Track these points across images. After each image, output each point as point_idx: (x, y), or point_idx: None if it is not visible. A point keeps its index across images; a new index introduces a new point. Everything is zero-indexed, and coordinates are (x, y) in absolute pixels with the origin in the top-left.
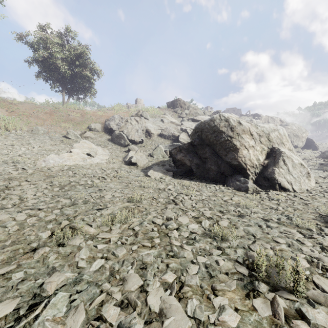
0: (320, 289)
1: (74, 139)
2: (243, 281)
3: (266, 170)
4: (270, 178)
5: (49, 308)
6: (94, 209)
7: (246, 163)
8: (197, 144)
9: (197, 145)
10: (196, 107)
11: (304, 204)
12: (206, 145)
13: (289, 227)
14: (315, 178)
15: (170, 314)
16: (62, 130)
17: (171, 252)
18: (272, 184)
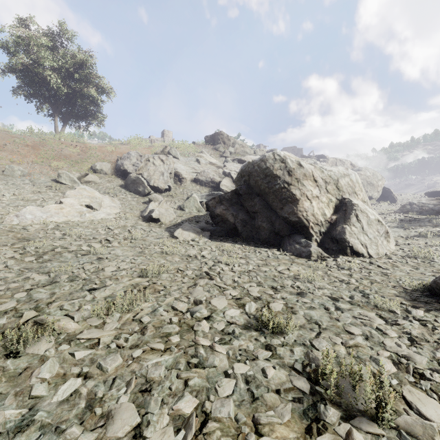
0: (414, 411)
1: (68, 184)
2: (302, 404)
3: (334, 228)
4: (339, 239)
5: None
6: (83, 289)
7: (308, 219)
8: (243, 193)
9: (243, 195)
10: (243, 144)
11: (383, 274)
12: (256, 194)
13: (365, 309)
14: (395, 238)
15: None
16: (52, 171)
17: (195, 359)
18: (342, 248)
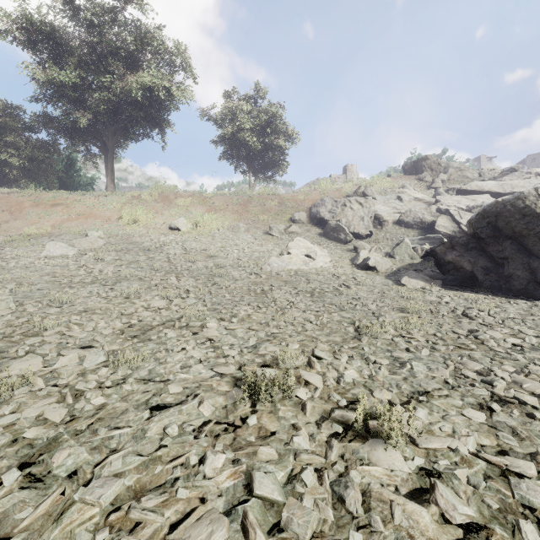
0: None
1: (278, 236)
2: None
3: None
4: None
5: (413, 366)
6: (369, 316)
7: None
8: (486, 236)
9: (485, 238)
10: (461, 166)
11: None
12: (505, 237)
13: None
14: None
15: (525, 383)
16: (261, 225)
17: (497, 356)
18: None
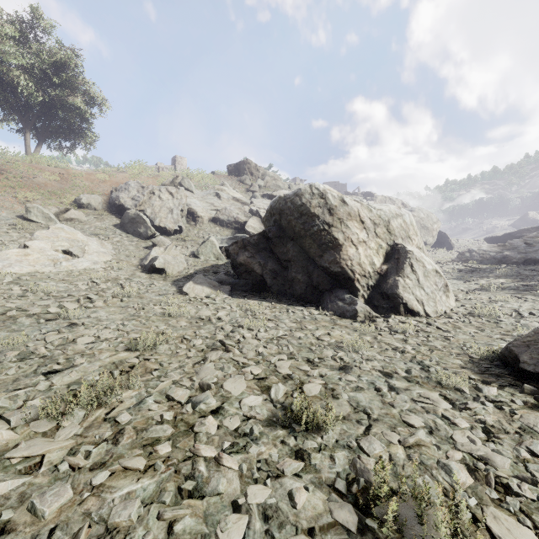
0: None
1: (41, 222)
2: None
3: (384, 281)
4: (391, 294)
5: None
6: (38, 373)
7: (353, 270)
8: (273, 236)
9: (273, 238)
10: (276, 176)
11: (443, 338)
12: (289, 238)
13: (426, 388)
14: (454, 292)
15: None
16: (18, 204)
17: (190, 481)
18: (395, 305)
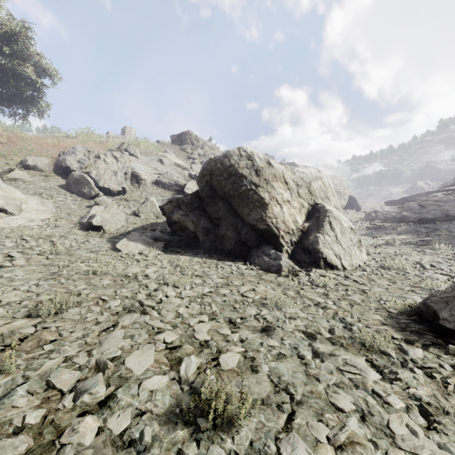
0: None
1: None
2: None
3: (306, 238)
4: (312, 249)
5: None
6: None
7: (278, 227)
8: (205, 195)
9: (205, 198)
10: (213, 146)
11: (361, 291)
12: (220, 197)
13: (351, 352)
14: (365, 247)
15: None
16: None
17: None
18: (315, 259)
